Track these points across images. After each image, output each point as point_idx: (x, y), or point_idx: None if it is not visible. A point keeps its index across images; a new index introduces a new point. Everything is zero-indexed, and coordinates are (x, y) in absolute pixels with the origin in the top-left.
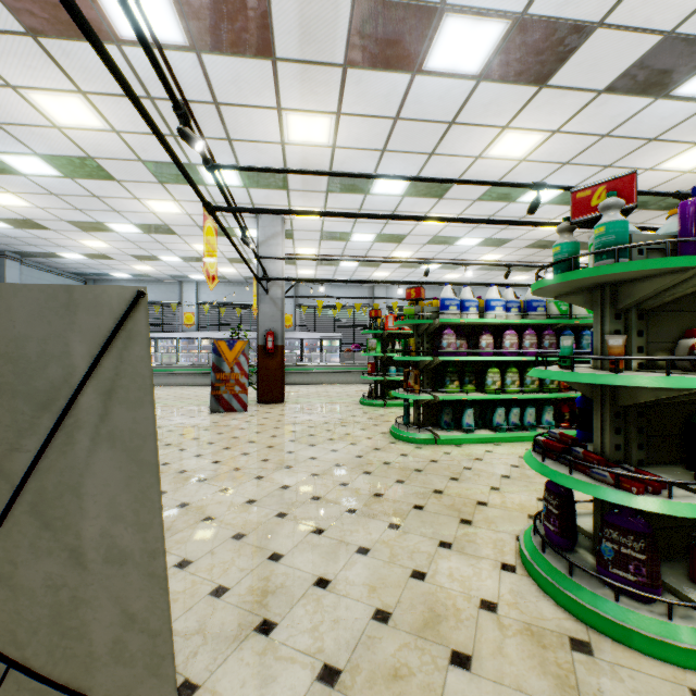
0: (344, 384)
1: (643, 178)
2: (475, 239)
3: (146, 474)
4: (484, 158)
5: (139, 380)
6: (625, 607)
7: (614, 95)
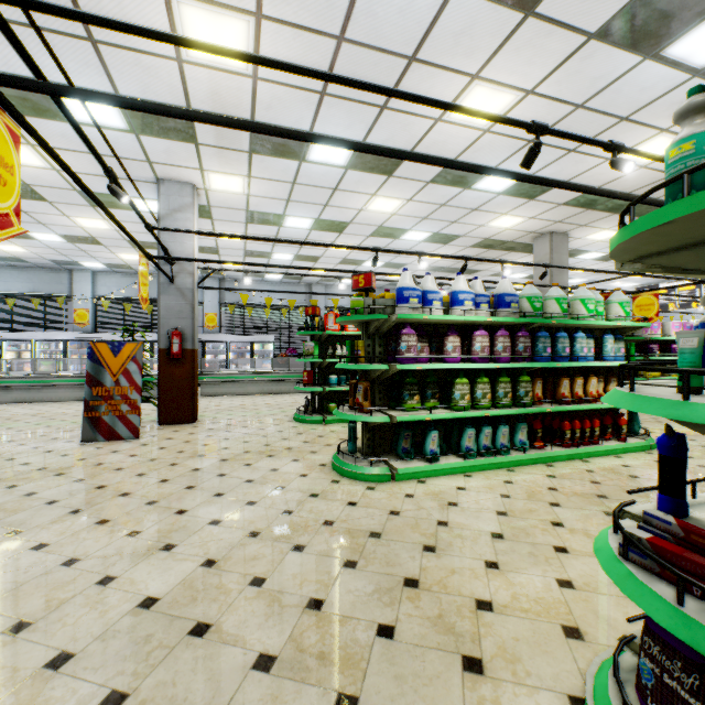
0: (277, 394)
1: (601, 171)
2: (423, 233)
3: None
4: (445, 122)
5: None
6: None
7: (604, 44)
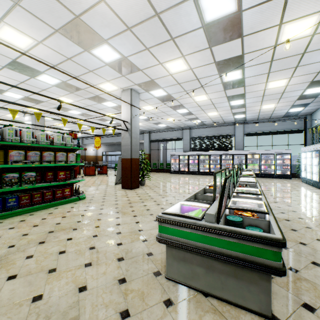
0: None
1: None
2: None
3: None
4: None
5: None
6: None
7: None
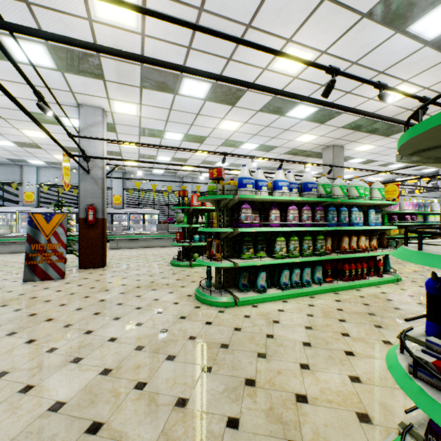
0: (160, 247)
1: (365, 106)
2: (254, 145)
3: None
4: (269, 70)
5: None
6: None
7: (372, 21)
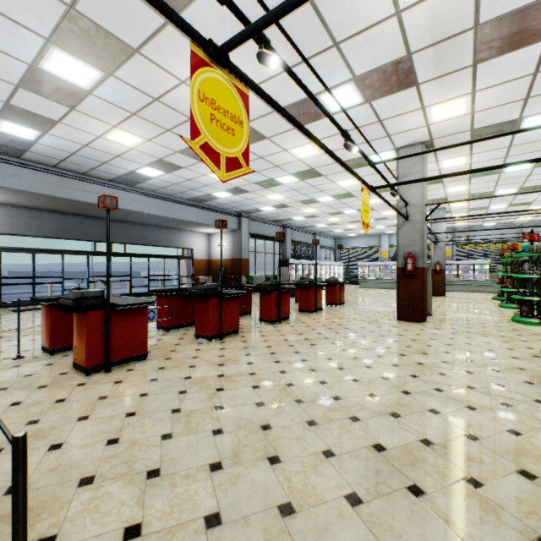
0: (488, 293)
1: None
2: None
3: (430, 284)
4: None
5: (429, 273)
6: (521, 318)
7: None
